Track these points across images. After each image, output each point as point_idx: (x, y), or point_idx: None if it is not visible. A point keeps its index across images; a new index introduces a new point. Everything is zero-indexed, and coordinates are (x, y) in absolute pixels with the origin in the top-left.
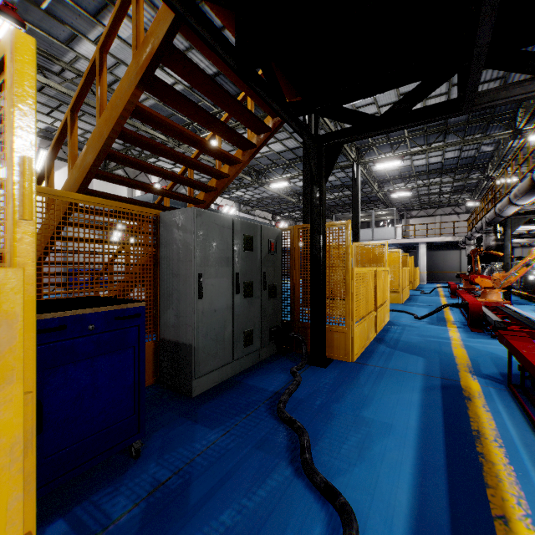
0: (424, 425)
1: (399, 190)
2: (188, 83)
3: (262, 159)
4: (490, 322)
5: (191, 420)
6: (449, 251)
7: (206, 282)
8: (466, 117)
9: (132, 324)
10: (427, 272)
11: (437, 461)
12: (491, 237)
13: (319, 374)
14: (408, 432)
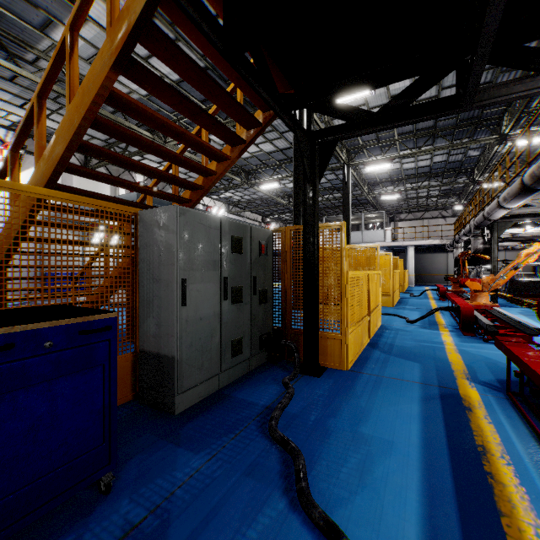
0: (426, 441)
1: (389, 193)
2: (170, 68)
3: (252, 159)
4: (482, 325)
5: (173, 442)
6: (436, 254)
7: (190, 288)
8: (455, 121)
9: (101, 339)
10: (415, 275)
11: (444, 484)
12: (479, 241)
13: (313, 384)
14: (410, 450)
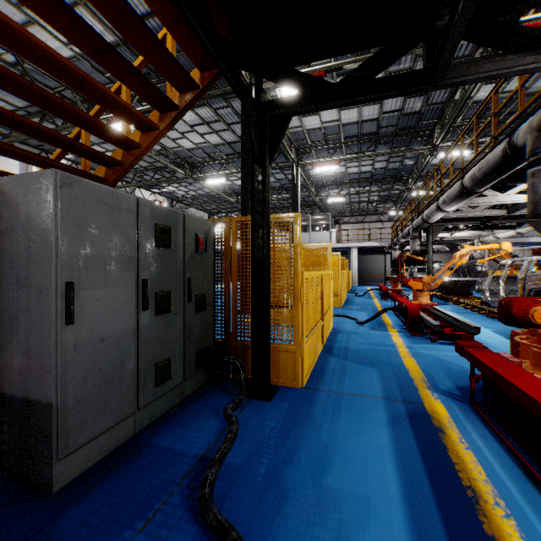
0: (407, 489)
1: (335, 195)
2: None
3: (197, 151)
4: (428, 325)
5: None
6: (376, 255)
7: (82, 296)
8: (395, 129)
9: None
10: (358, 275)
11: None
12: (417, 242)
13: (263, 412)
14: (392, 510)
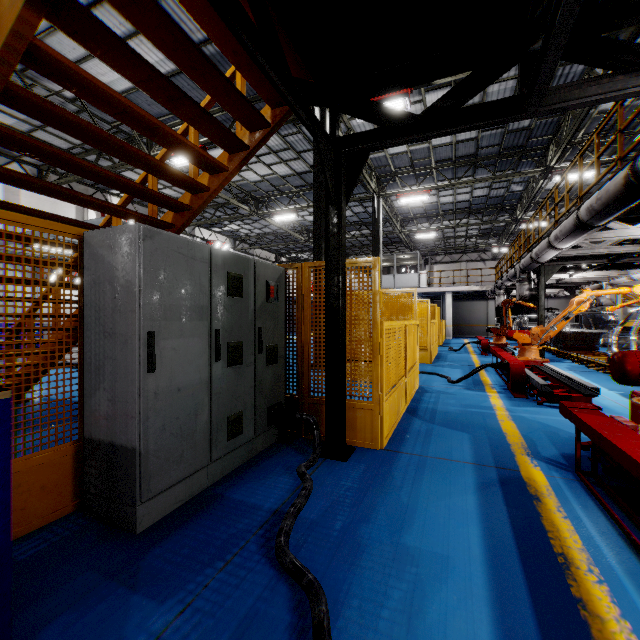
0: (491, 552)
1: (424, 230)
2: (132, 23)
3: (263, 183)
4: (535, 385)
5: (126, 584)
6: (476, 301)
7: (162, 346)
8: (498, 149)
9: None
10: (453, 326)
11: (525, 624)
12: (525, 286)
13: (338, 472)
14: (473, 569)
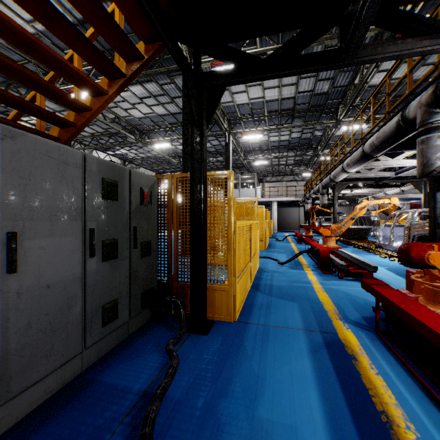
0: (330, 416)
1: (259, 159)
2: None
3: (146, 120)
4: (336, 265)
5: None
6: (292, 208)
7: (27, 245)
8: (307, 106)
9: None
10: (278, 224)
11: None
12: (325, 197)
13: (201, 346)
14: (318, 438)
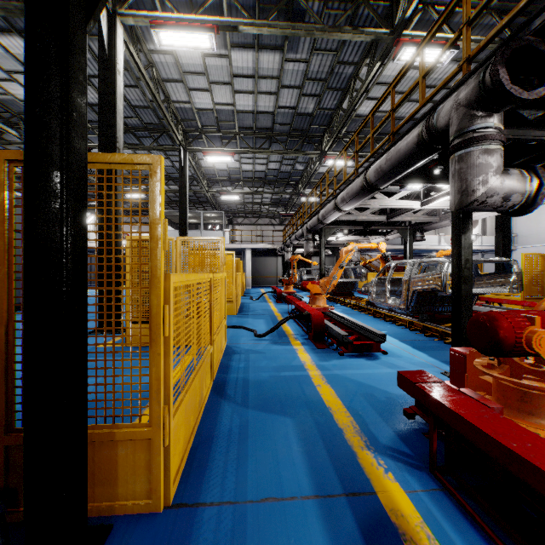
0: None
1: (229, 192)
2: None
3: None
4: (335, 335)
5: None
6: (269, 257)
7: None
8: (289, 129)
9: None
10: (251, 277)
11: None
12: (310, 244)
13: None
14: None
